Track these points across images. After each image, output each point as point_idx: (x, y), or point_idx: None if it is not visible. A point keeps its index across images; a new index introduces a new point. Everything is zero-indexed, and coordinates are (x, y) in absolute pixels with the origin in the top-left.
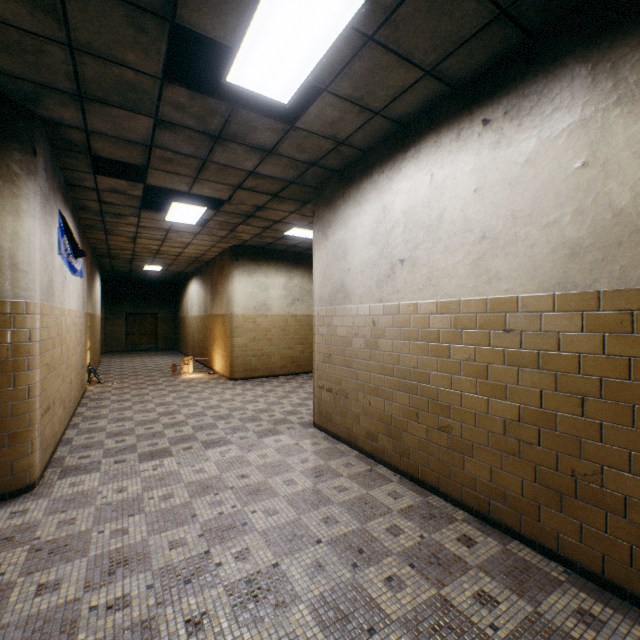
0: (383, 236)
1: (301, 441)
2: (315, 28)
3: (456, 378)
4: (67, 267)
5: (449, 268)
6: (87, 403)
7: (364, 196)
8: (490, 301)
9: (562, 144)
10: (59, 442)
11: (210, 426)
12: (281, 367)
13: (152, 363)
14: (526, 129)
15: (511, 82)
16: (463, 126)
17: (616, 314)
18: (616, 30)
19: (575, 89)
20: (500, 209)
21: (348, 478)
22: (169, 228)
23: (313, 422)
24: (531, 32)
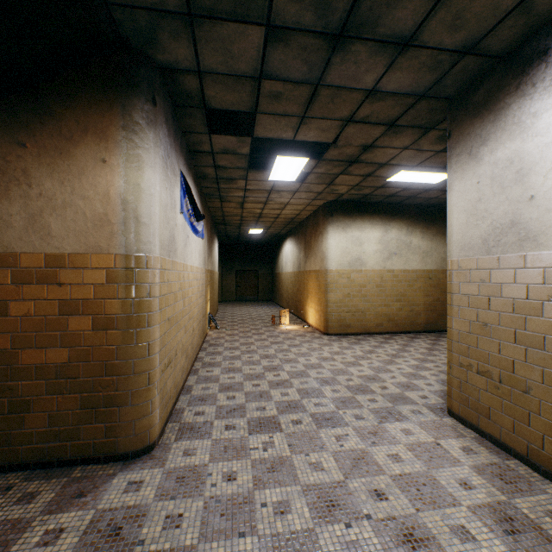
0: None
1: (442, 440)
2: None
3: None
4: (189, 227)
5: None
6: (206, 348)
7: None
8: None
9: None
10: (181, 390)
11: (316, 392)
12: (376, 325)
13: (255, 312)
14: None
15: None
16: None
17: None
18: None
19: None
20: None
21: None
22: (271, 189)
23: (448, 409)
24: None
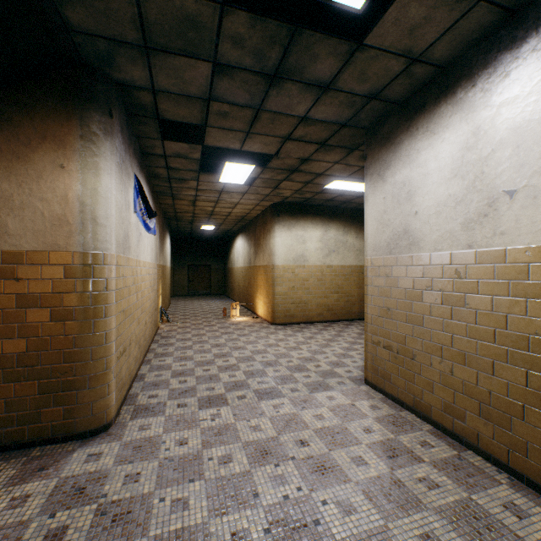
0: (474, 165)
1: (356, 402)
2: None
3: None
4: (142, 225)
5: None
6: (158, 340)
7: (441, 122)
8: None
9: None
10: (134, 378)
11: (260, 373)
12: (317, 314)
13: (207, 306)
14: None
15: None
16: None
17: None
18: None
19: None
20: None
21: (432, 466)
22: (221, 189)
23: (365, 379)
24: None
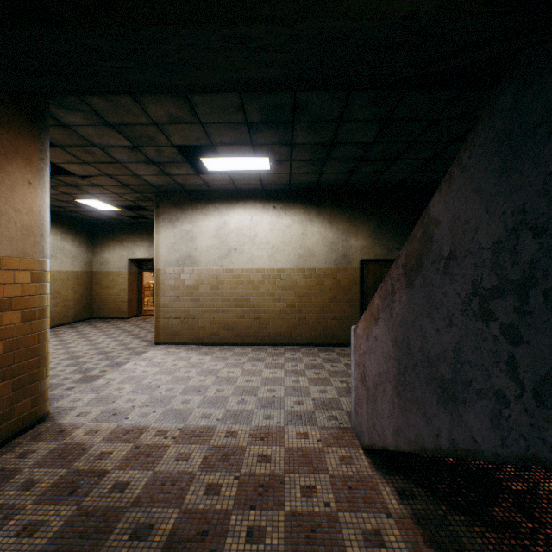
0: (224, 235)
1: (169, 350)
2: (250, 166)
3: (263, 297)
4: None
5: (260, 256)
6: None
7: (210, 212)
8: (276, 269)
9: (297, 225)
10: None
11: (81, 362)
12: None
13: None
14: (288, 216)
15: (283, 199)
16: (266, 204)
17: (309, 274)
18: (309, 202)
19: (300, 212)
20: (280, 239)
21: (219, 351)
22: None
23: (158, 342)
24: (290, 188)
